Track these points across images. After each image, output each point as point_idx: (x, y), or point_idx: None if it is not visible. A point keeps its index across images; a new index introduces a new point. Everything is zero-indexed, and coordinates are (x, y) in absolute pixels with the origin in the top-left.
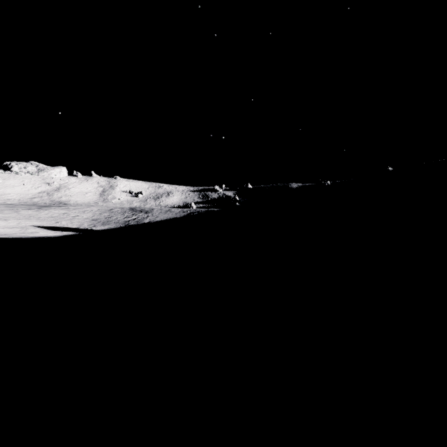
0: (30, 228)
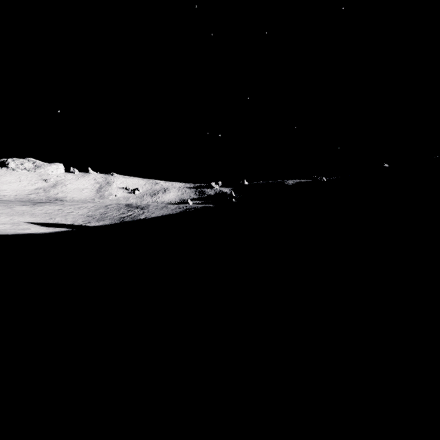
0: (22, 224)
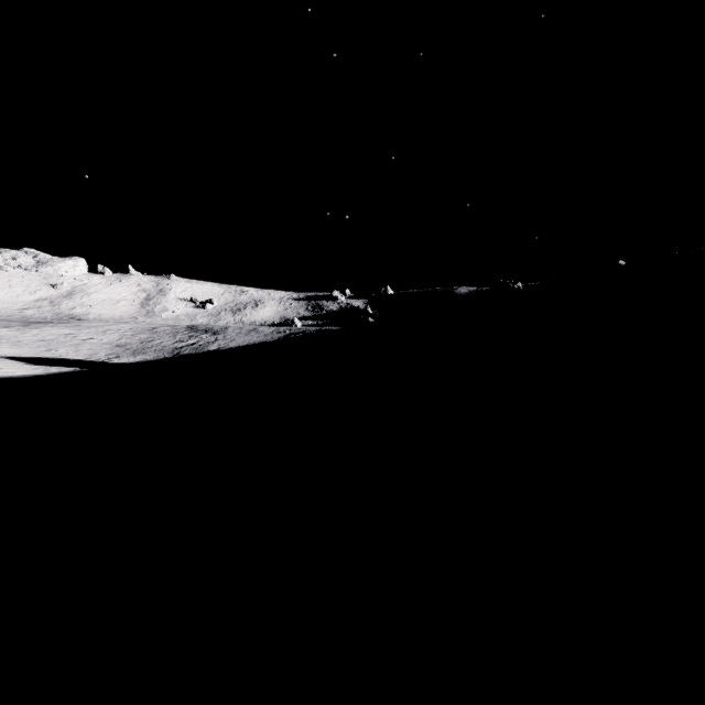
0: None
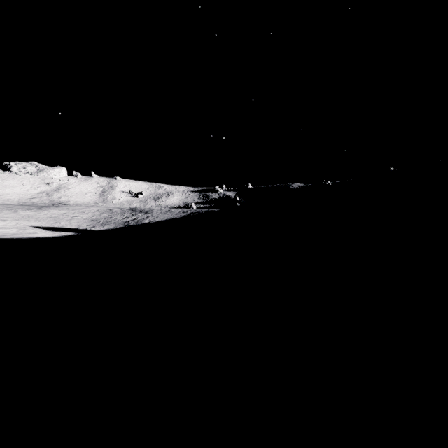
0: (28, 228)
